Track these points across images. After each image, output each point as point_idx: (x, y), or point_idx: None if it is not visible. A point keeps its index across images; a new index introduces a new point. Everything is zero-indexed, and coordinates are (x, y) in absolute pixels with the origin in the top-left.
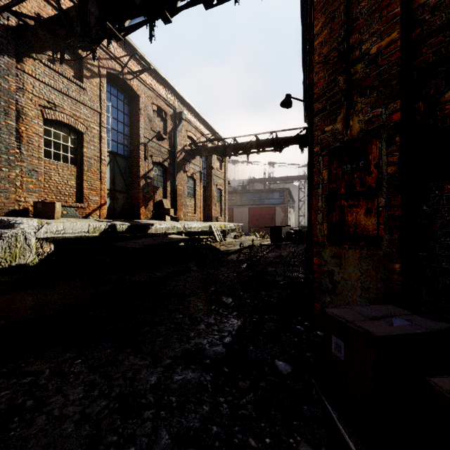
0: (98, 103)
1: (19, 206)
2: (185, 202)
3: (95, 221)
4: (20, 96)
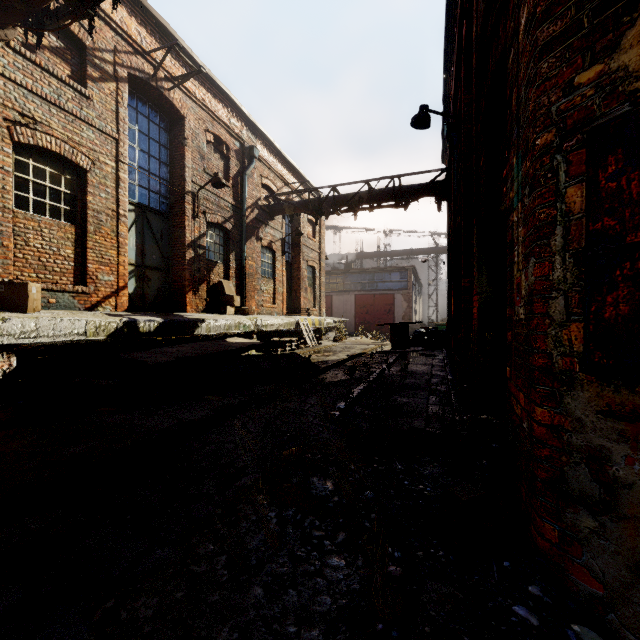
0: (114, 122)
1: None
2: (260, 285)
3: (103, 315)
4: None
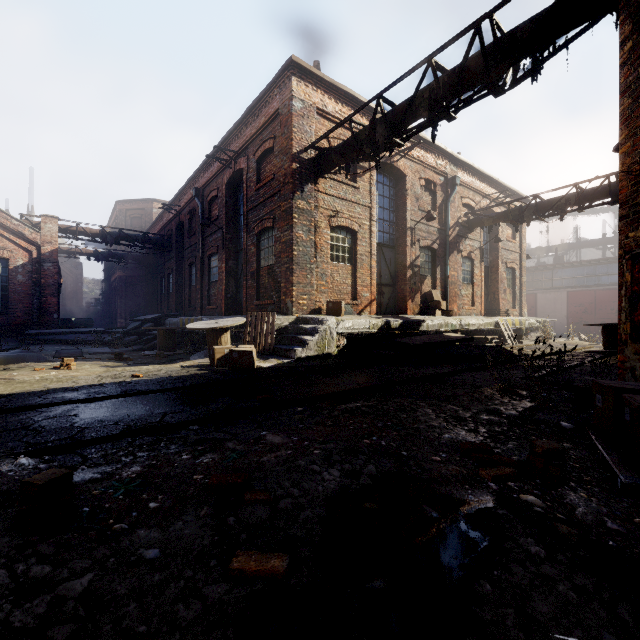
0: (369, 197)
1: (315, 306)
2: (460, 291)
3: (370, 317)
4: (316, 213)
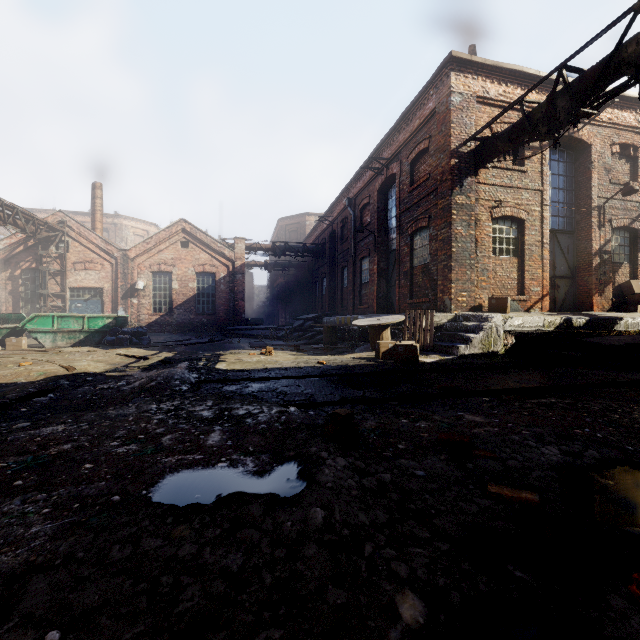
0: (539, 180)
1: (475, 302)
2: None
3: (542, 314)
4: (475, 206)
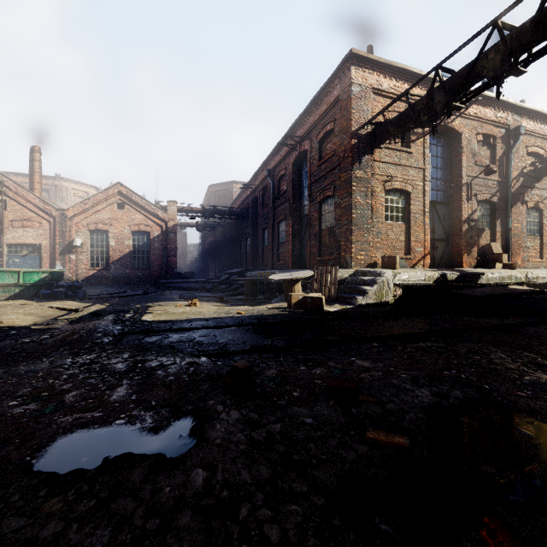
0: (422, 160)
1: (371, 260)
2: (524, 243)
3: (424, 270)
4: (371, 180)
